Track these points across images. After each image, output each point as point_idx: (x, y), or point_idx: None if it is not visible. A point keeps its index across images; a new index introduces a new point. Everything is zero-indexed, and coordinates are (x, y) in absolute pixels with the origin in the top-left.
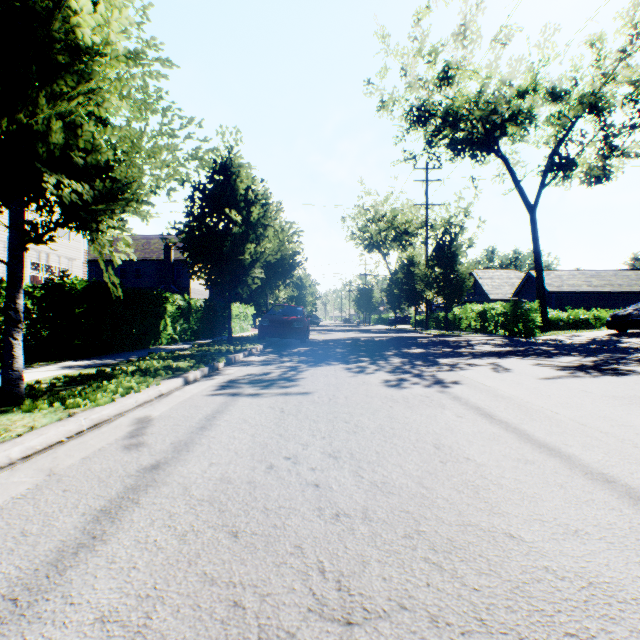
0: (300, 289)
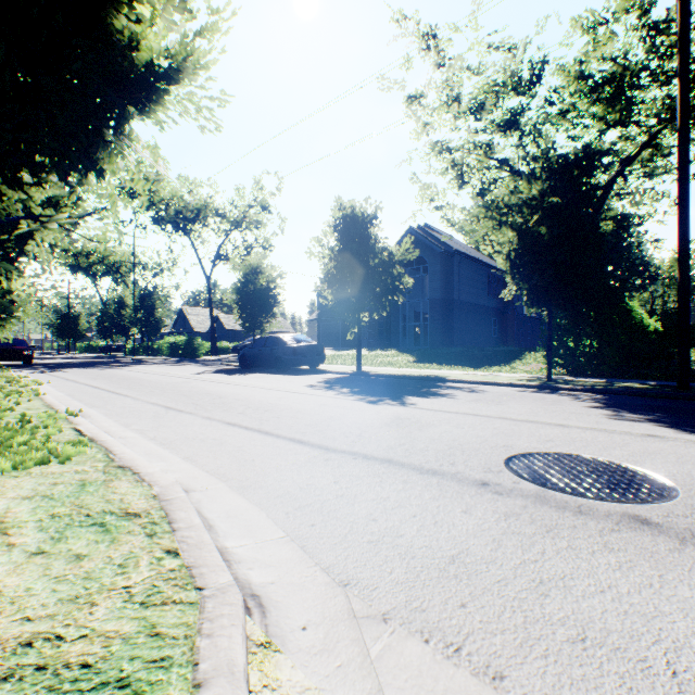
0: None
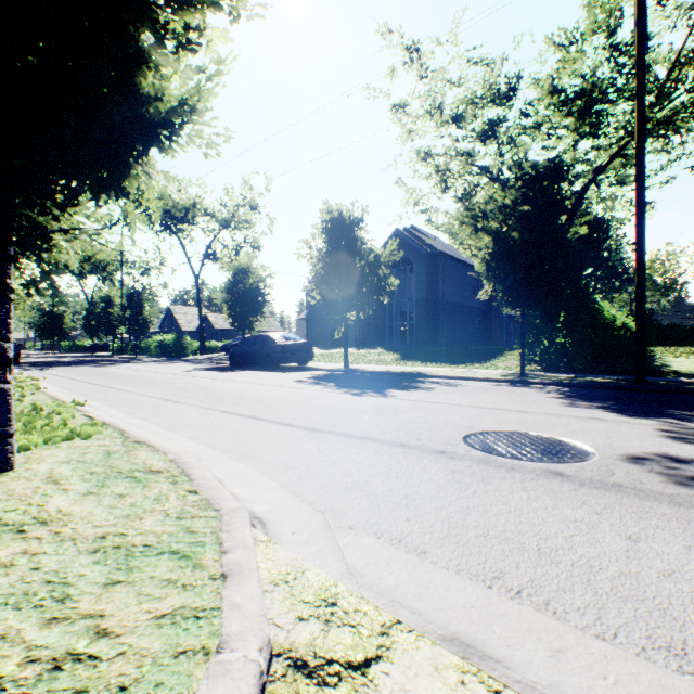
0: None
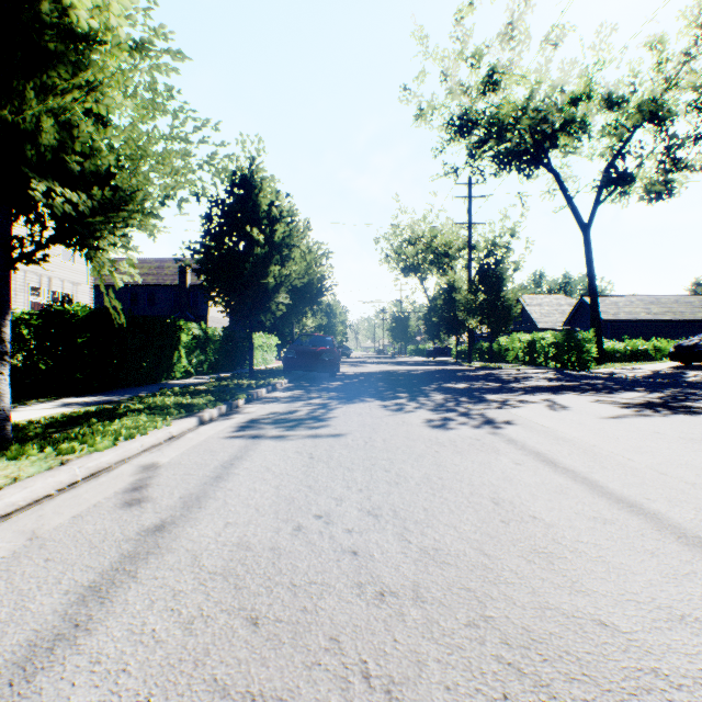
0: (329, 317)
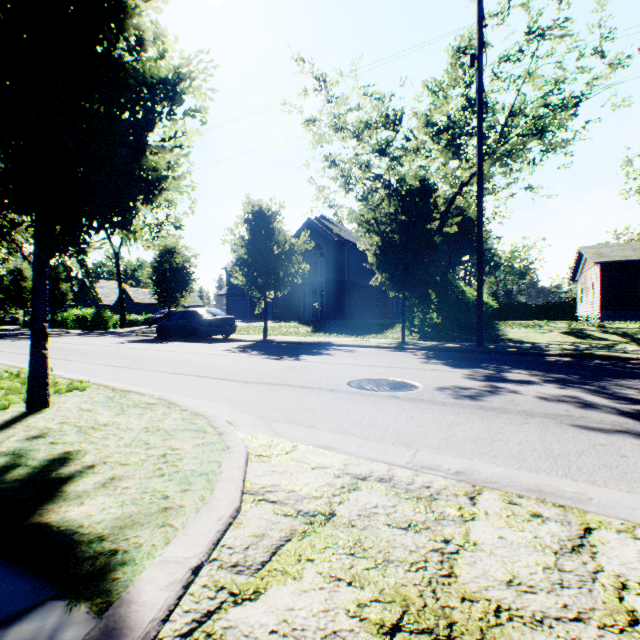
0: None
